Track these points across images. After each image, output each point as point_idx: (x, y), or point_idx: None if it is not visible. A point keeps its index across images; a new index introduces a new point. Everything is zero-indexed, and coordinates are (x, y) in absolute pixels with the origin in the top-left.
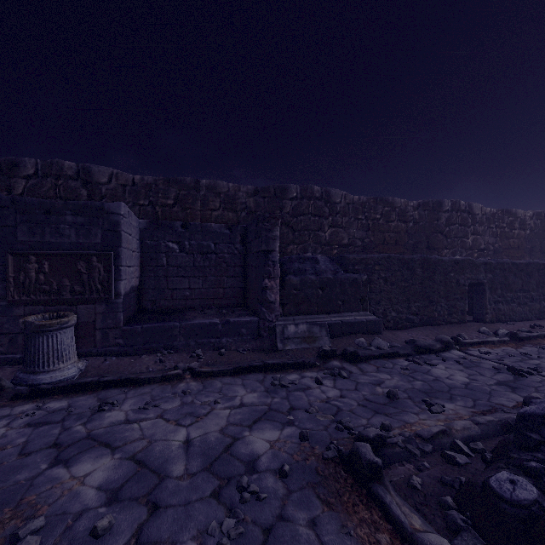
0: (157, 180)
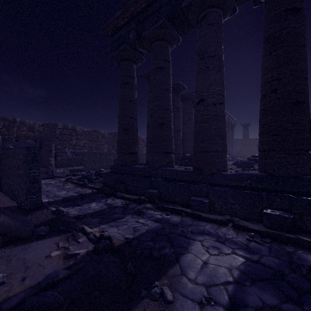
0: None
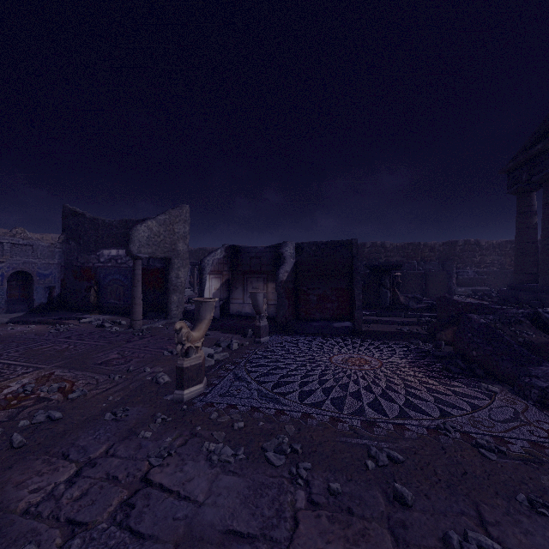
0: (404, 244)
